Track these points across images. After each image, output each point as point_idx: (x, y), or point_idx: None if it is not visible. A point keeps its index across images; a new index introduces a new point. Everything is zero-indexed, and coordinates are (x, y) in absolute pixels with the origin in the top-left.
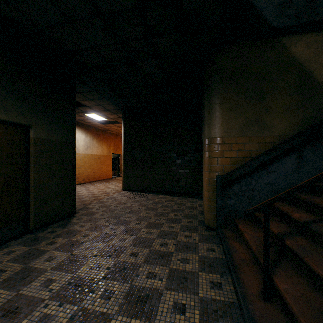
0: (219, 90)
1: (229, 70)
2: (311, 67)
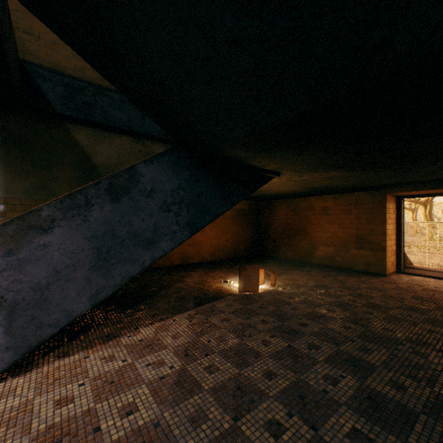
0: (1, 150)
1: (14, 134)
2: (90, 153)
